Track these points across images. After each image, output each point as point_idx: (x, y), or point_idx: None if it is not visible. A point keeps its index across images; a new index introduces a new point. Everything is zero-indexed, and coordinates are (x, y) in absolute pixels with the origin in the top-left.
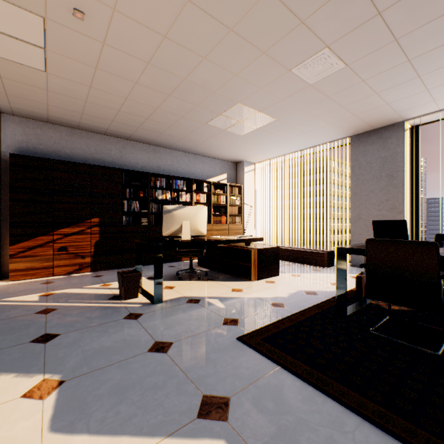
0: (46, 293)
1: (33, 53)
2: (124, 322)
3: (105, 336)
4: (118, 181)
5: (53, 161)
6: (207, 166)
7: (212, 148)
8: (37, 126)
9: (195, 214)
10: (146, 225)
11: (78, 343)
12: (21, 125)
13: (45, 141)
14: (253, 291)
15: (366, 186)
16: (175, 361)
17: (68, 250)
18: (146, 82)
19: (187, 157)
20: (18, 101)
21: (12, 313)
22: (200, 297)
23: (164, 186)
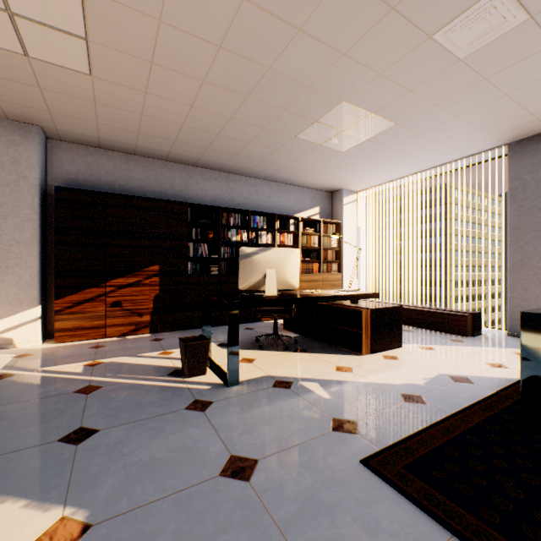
0: (93, 362)
1: (73, 48)
2: (186, 415)
3: (158, 439)
4: (183, 218)
5: (105, 195)
6: (294, 198)
7: (301, 172)
8: (88, 153)
9: (284, 259)
10: (216, 275)
11: (120, 448)
12: (70, 152)
13: (96, 171)
14: (368, 372)
15: (536, 216)
16: (263, 500)
17: (122, 306)
18: (216, 79)
19: (268, 187)
20: (63, 121)
21: (47, 390)
22: (292, 379)
23: (239, 224)
